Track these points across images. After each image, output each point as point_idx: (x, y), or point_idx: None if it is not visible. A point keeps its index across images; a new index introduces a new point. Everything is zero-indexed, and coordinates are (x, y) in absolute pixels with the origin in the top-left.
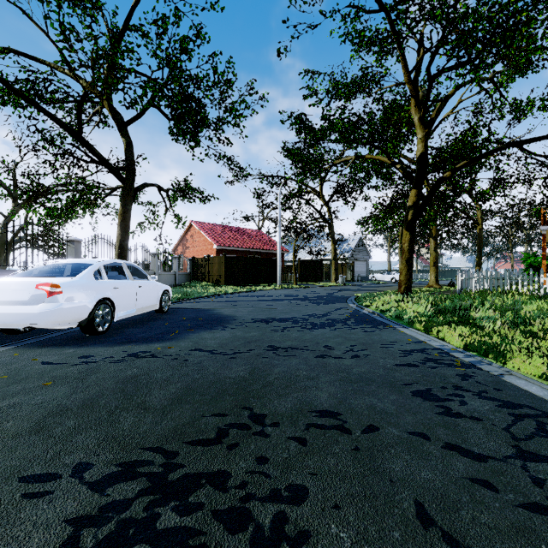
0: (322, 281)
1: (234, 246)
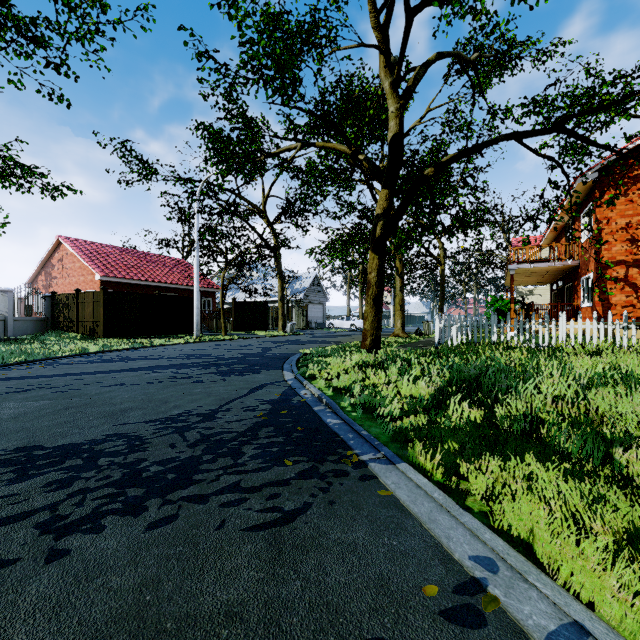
0: (266, 329)
1: (132, 277)
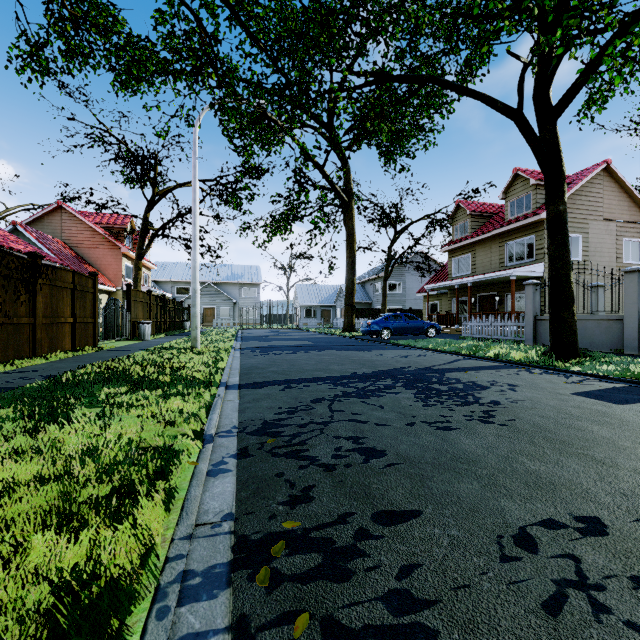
0: None
1: None
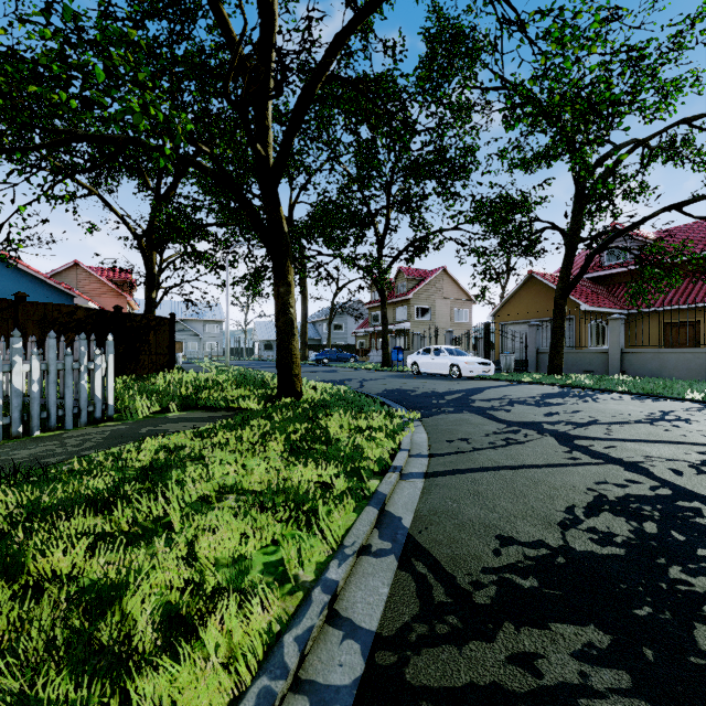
0: None
1: None
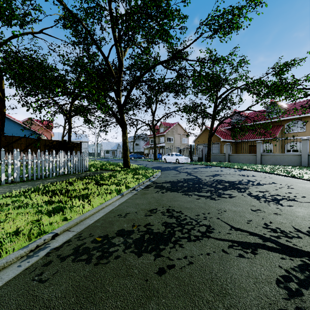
0: None
1: None
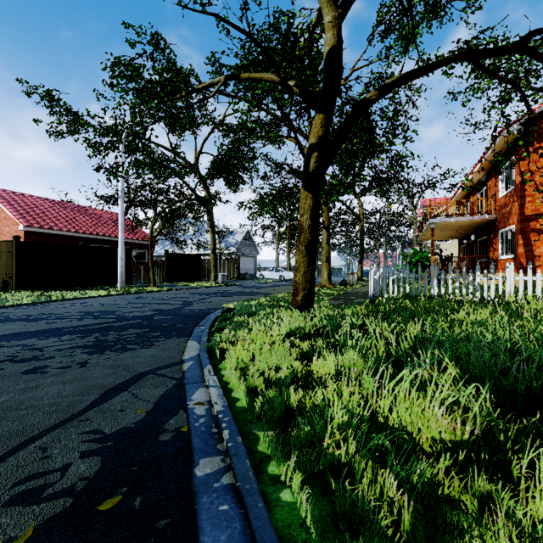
0: (200, 280)
1: (61, 229)
